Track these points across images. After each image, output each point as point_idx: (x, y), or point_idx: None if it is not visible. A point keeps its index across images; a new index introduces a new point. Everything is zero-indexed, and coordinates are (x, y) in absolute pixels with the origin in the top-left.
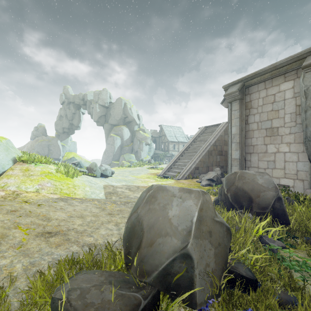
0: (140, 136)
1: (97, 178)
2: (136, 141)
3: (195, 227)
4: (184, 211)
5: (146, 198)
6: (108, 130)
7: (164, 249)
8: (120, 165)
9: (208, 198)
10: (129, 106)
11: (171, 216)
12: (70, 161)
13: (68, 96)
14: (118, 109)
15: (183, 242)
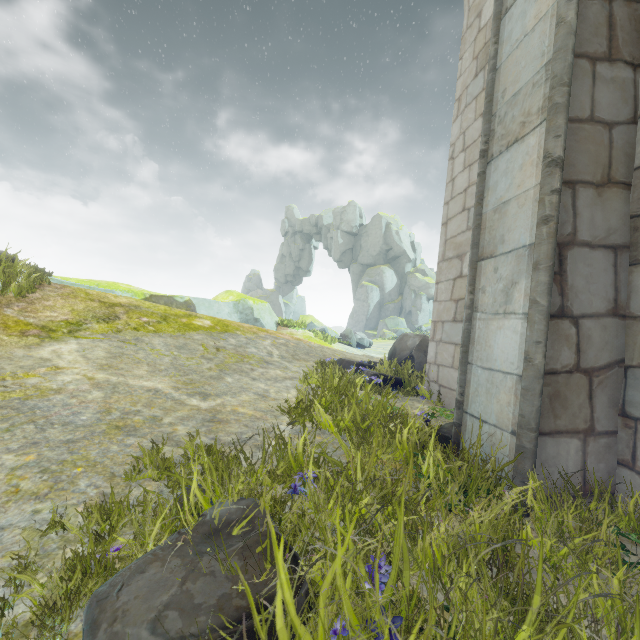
0: (415, 284)
1: (353, 347)
2: (409, 293)
3: (416, 347)
4: (413, 342)
5: (398, 339)
6: (357, 275)
7: (403, 354)
8: (380, 337)
9: (427, 338)
10: (394, 228)
11: (408, 344)
12: (308, 328)
13: (293, 222)
14: (375, 235)
15: (411, 351)
